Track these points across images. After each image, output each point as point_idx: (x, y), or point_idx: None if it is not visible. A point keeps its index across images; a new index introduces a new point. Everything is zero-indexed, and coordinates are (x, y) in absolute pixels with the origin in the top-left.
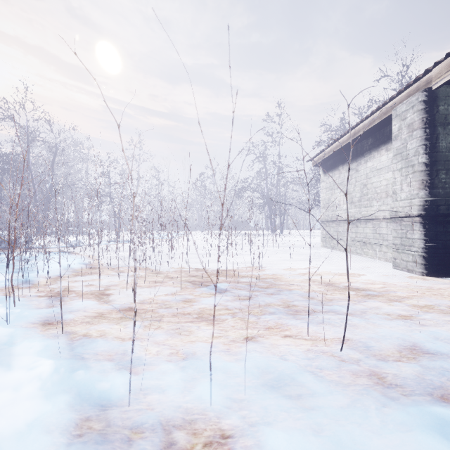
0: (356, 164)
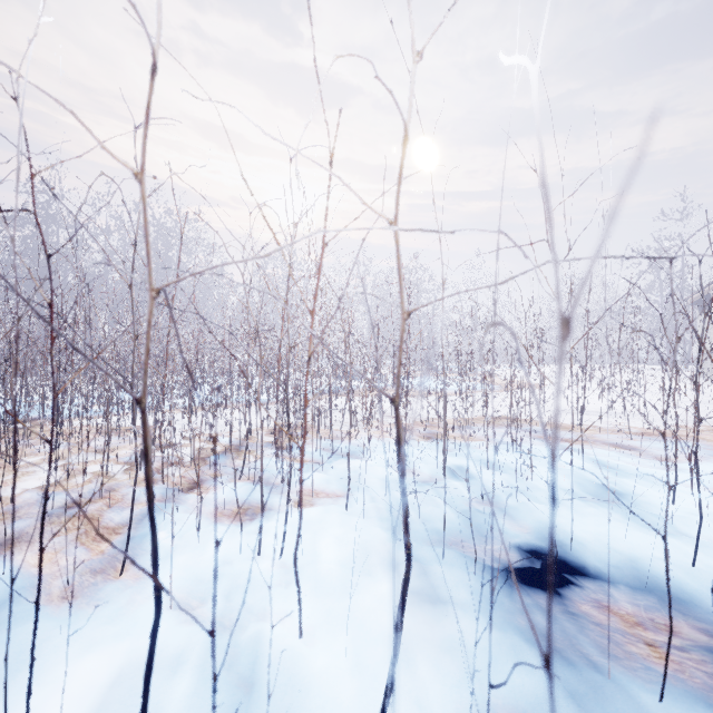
0: None
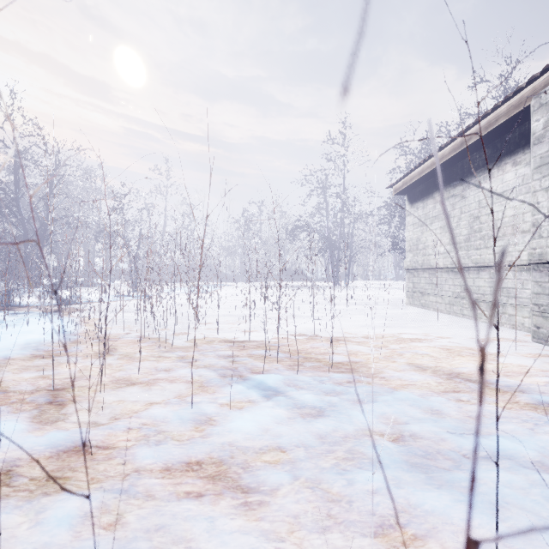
0: (461, 188)
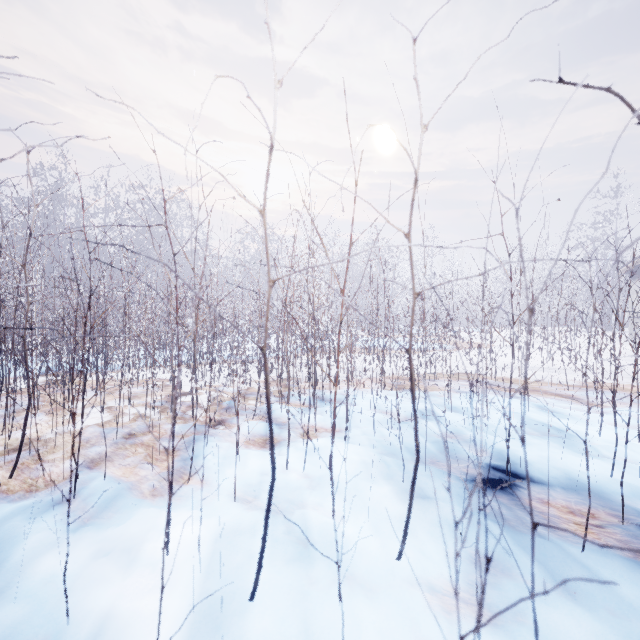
0: None
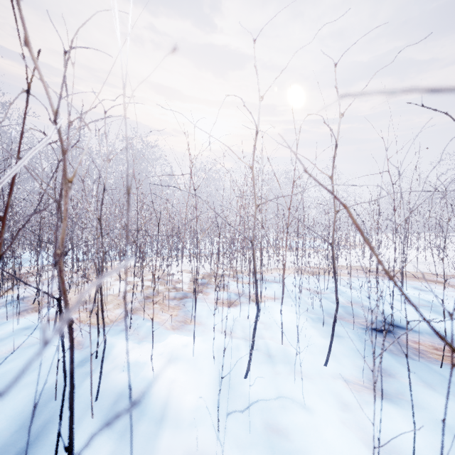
0: None
